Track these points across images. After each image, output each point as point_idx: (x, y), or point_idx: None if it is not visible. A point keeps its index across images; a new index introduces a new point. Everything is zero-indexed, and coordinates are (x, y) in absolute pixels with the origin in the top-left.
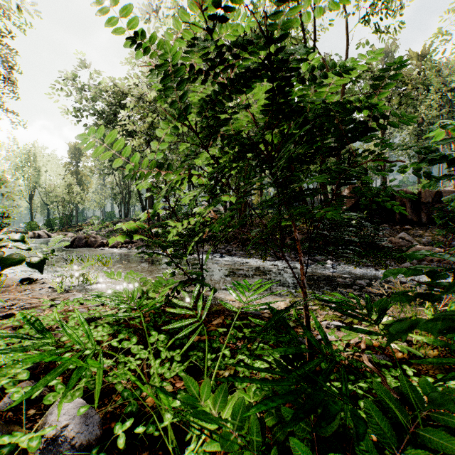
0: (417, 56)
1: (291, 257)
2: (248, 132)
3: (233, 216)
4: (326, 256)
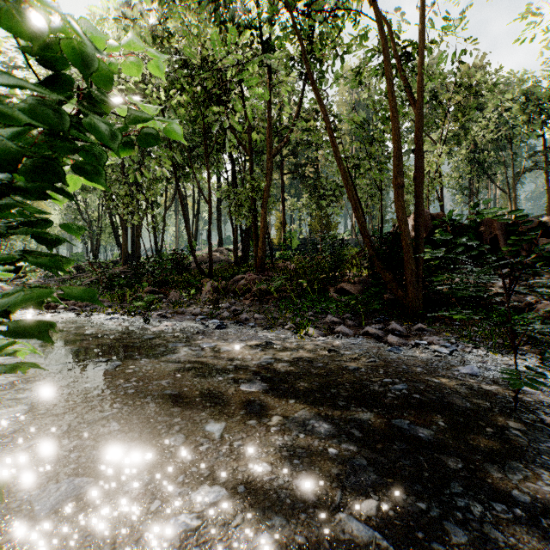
0: (469, 69)
1: (346, 325)
2: (268, 128)
3: (246, 258)
4: (404, 321)
